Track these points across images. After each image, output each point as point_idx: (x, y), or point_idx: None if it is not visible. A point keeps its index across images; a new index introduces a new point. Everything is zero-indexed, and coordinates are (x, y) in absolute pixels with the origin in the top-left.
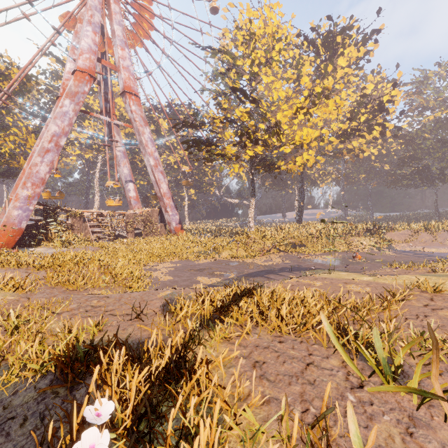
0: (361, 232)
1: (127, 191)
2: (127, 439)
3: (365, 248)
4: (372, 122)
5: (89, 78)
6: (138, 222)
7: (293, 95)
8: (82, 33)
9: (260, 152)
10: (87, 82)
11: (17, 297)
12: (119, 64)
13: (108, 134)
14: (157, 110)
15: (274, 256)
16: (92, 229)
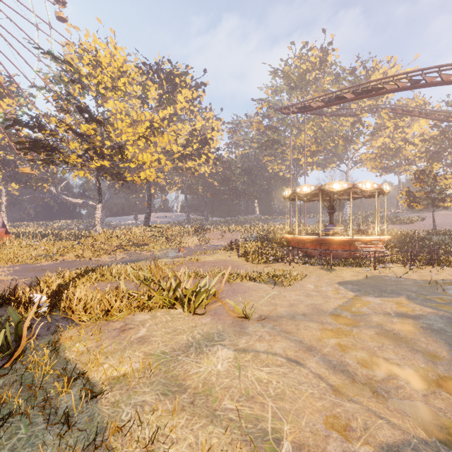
0: (191, 233)
1: None
2: (51, 297)
3: (192, 245)
4: (201, 150)
5: None
6: None
7: (138, 118)
8: None
9: (107, 165)
10: None
11: None
12: None
13: None
14: None
15: (119, 254)
16: None
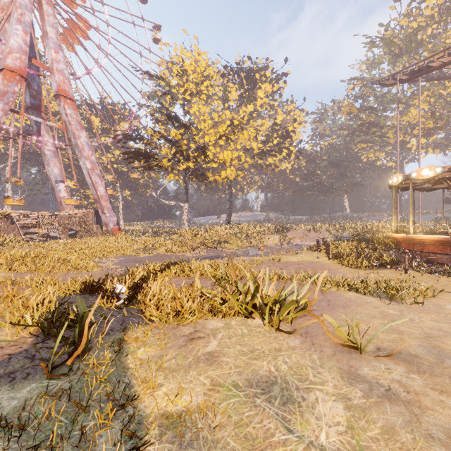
0: (271, 231)
1: (58, 191)
2: (131, 289)
3: (272, 244)
4: (282, 145)
5: (20, 78)
6: (72, 223)
7: (220, 119)
8: (10, 30)
9: (192, 166)
10: (18, 82)
11: (14, 274)
12: (52, 66)
13: (35, 131)
14: (89, 107)
15: (202, 250)
16: (22, 230)
